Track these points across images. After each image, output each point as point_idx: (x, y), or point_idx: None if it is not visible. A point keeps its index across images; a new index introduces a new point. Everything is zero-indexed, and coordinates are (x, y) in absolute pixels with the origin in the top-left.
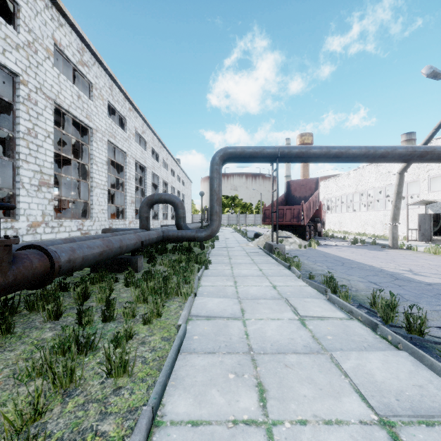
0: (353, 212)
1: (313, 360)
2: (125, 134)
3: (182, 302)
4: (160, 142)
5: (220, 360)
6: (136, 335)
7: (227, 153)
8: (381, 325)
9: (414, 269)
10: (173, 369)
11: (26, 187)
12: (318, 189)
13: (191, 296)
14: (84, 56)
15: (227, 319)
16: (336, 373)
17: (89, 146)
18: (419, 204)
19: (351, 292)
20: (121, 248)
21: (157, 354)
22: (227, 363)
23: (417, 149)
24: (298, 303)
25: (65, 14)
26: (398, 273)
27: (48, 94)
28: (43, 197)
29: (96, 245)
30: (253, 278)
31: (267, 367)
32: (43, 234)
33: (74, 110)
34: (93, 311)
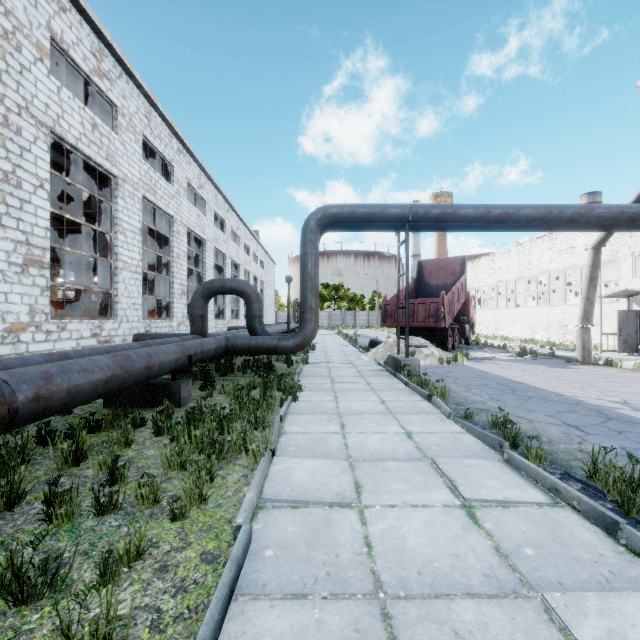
0: (516, 308)
1: (510, 615)
2: (171, 187)
3: (249, 469)
4: (228, 203)
5: (317, 619)
6: (154, 547)
7: (328, 214)
8: (626, 526)
9: (630, 400)
10: None
11: (1, 266)
12: (464, 273)
13: (266, 457)
14: (103, 62)
15: (329, 506)
16: None
17: (112, 204)
18: (619, 297)
19: (542, 445)
20: (150, 369)
21: (186, 601)
22: (330, 627)
23: (625, 209)
24: (455, 470)
25: None
26: (607, 407)
27: (41, 118)
28: (31, 283)
29: (99, 366)
30: (371, 417)
31: (417, 639)
32: (32, 343)
33: (86, 147)
34: (85, 489)
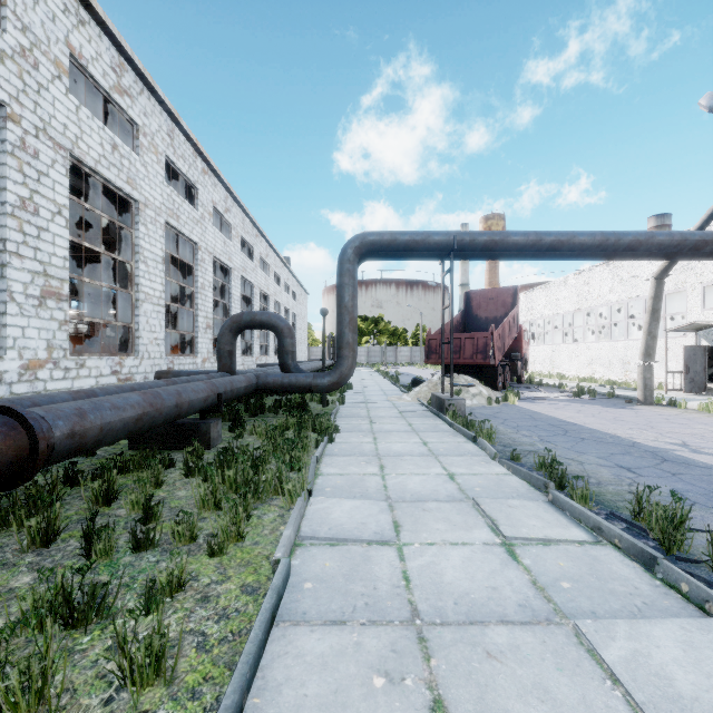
0: (574, 343)
1: (541, 639)
2: (195, 212)
3: (285, 509)
4: (256, 228)
5: (356, 641)
6: (194, 580)
7: (367, 242)
8: (663, 560)
9: (690, 442)
10: (260, 665)
11: (18, 299)
12: (516, 304)
13: (303, 497)
14: (123, 77)
15: (367, 544)
16: (593, 674)
17: (132, 231)
18: (686, 331)
19: (590, 487)
20: (179, 407)
21: (230, 626)
22: (368, 648)
23: (689, 236)
24: (497, 510)
25: (89, 4)
26: (664, 449)
27: (59, 140)
28: (48, 317)
29: (130, 403)
30: (412, 458)
31: (451, 658)
32: (50, 381)
33: (106, 169)
34: (119, 528)
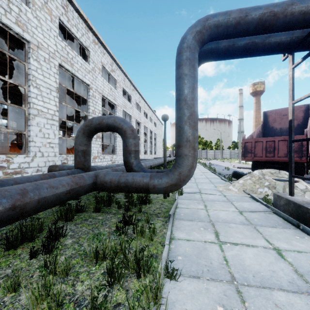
0: None
1: None
2: (87, 65)
3: None
4: (132, 86)
5: None
6: None
7: (210, 24)
8: None
9: None
10: None
11: None
12: (307, 117)
13: None
14: None
15: None
16: None
17: (25, 64)
18: None
19: None
20: None
21: None
22: None
23: None
24: None
25: None
26: None
27: None
28: None
29: None
30: None
31: None
32: None
33: None
34: None
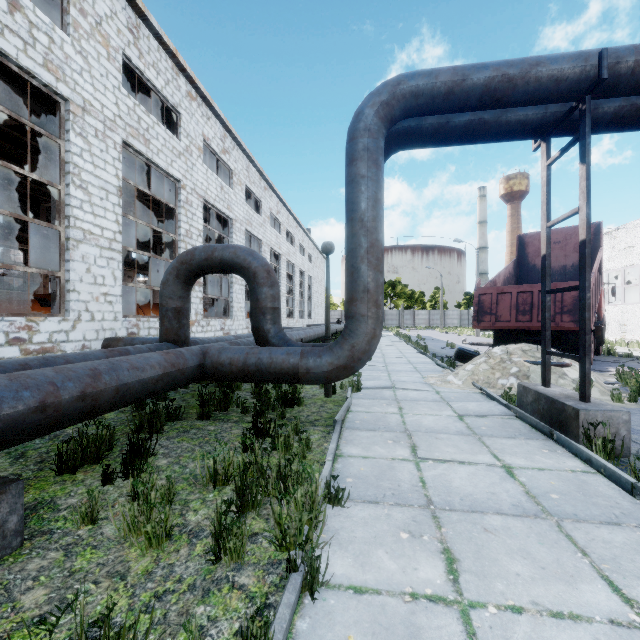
0: None
1: None
2: (176, 141)
3: None
4: (264, 180)
5: None
6: None
7: (404, 92)
8: None
9: None
10: None
11: None
12: (597, 247)
13: None
14: None
15: None
16: None
17: (61, 142)
18: None
19: None
20: None
21: None
22: None
23: None
24: None
25: None
26: None
27: None
28: None
29: None
30: None
31: None
32: None
33: None
34: None
